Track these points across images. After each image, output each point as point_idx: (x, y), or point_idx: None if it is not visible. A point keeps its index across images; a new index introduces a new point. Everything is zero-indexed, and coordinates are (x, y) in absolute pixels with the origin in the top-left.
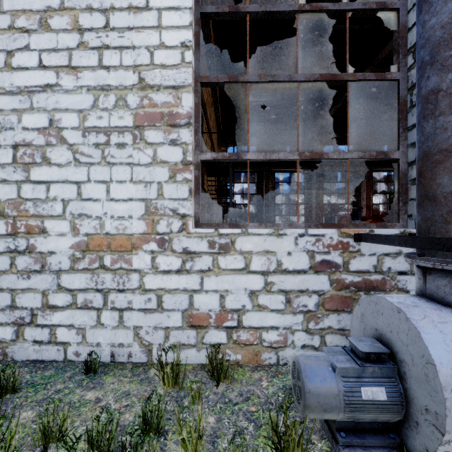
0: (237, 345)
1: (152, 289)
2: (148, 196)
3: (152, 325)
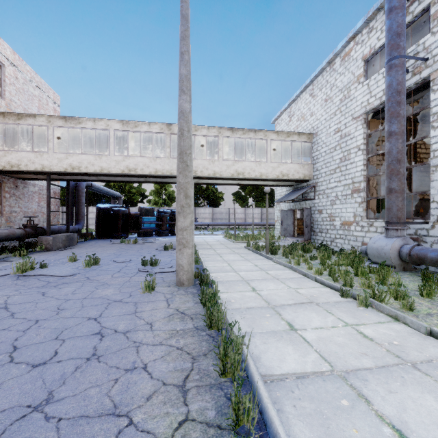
0: None
1: (355, 235)
2: (354, 211)
3: (355, 245)
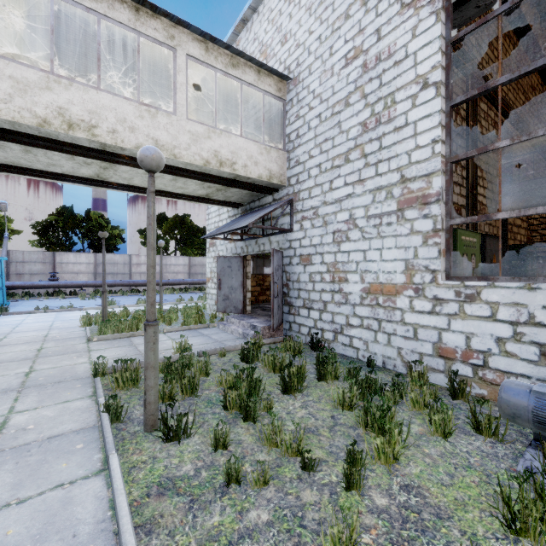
0: (483, 381)
1: (410, 323)
2: (407, 257)
3: (410, 348)
